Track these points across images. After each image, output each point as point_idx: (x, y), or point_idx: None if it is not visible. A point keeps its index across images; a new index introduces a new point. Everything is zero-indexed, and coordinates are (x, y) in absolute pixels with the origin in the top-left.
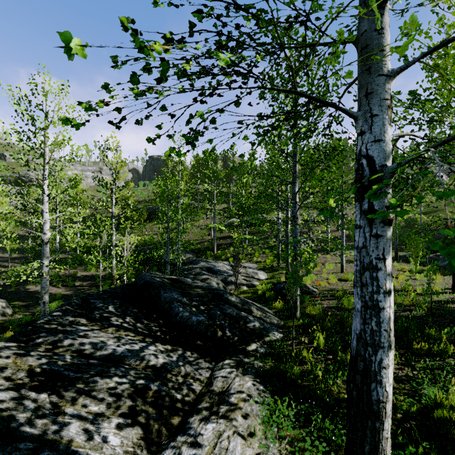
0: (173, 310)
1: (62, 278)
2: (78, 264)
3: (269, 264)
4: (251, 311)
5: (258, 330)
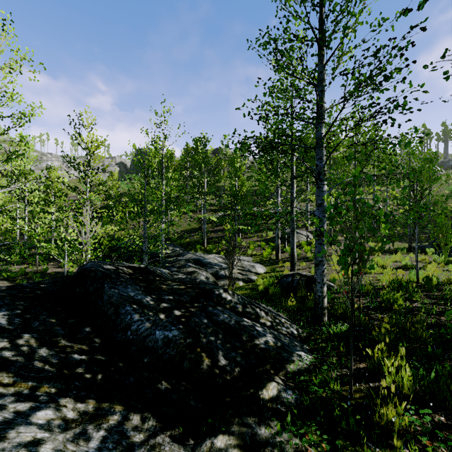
0: (122, 318)
1: (29, 275)
2: (51, 259)
3: (267, 257)
4: (257, 316)
5: (274, 352)
